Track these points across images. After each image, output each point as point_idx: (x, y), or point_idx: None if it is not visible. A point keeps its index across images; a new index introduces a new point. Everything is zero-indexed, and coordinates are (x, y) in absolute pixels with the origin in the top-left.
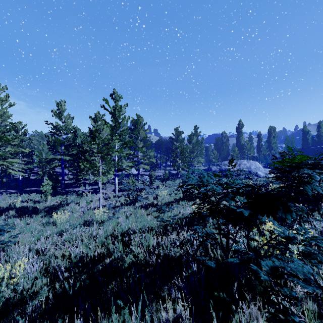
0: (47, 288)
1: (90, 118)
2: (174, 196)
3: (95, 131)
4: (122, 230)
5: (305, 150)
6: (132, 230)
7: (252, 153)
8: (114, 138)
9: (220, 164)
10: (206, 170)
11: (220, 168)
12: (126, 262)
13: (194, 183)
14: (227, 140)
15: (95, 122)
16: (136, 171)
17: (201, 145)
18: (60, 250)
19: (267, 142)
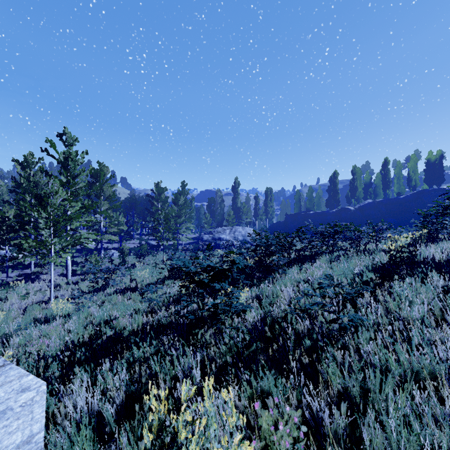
0: (56, 362)
1: (16, 163)
2: (157, 275)
3: (45, 196)
4: (101, 318)
5: (297, 216)
6: (114, 317)
7: (248, 217)
8: (74, 204)
9: (213, 231)
10: (196, 238)
11: (213, 236)
12: (124, 334)
13: (180, 267)
14: (222, 200)
15: (25, 169)
16: (93, 242)
17: (190, 207)
18: (32, 346)
19: (264, 205)
